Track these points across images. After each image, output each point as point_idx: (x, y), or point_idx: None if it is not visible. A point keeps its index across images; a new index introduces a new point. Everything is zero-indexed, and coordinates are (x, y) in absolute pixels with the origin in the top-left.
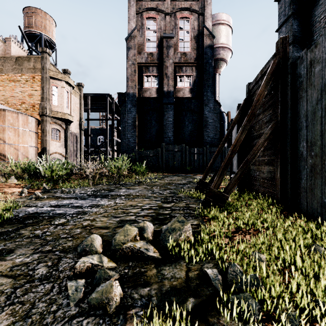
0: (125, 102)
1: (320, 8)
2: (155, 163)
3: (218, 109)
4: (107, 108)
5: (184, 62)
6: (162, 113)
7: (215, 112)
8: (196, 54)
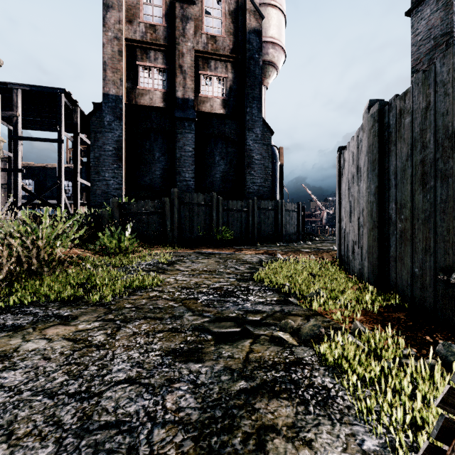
0: (99, 110)
1: None
2: (157, 228)
3: (269, 138)
4: (61, 118)
5: (212, 53)
6: (174, 138)
7: (264, 143)
8: (233, 43)
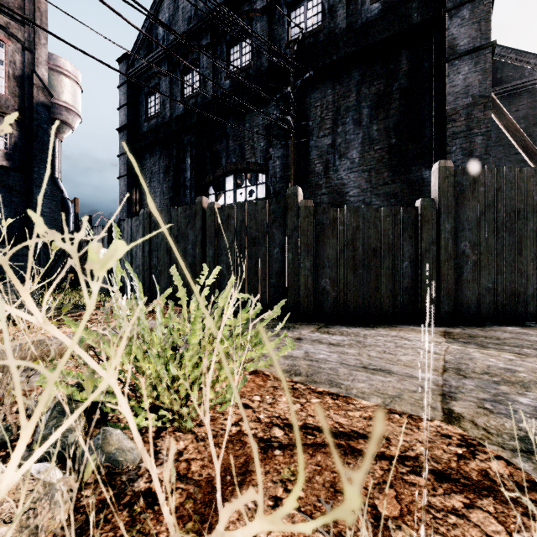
0: None
1: (144, 160)
2: None
3: (59, 196)
4: None
5: None
6: None
7: (54, 199)
8: (19, 104)
